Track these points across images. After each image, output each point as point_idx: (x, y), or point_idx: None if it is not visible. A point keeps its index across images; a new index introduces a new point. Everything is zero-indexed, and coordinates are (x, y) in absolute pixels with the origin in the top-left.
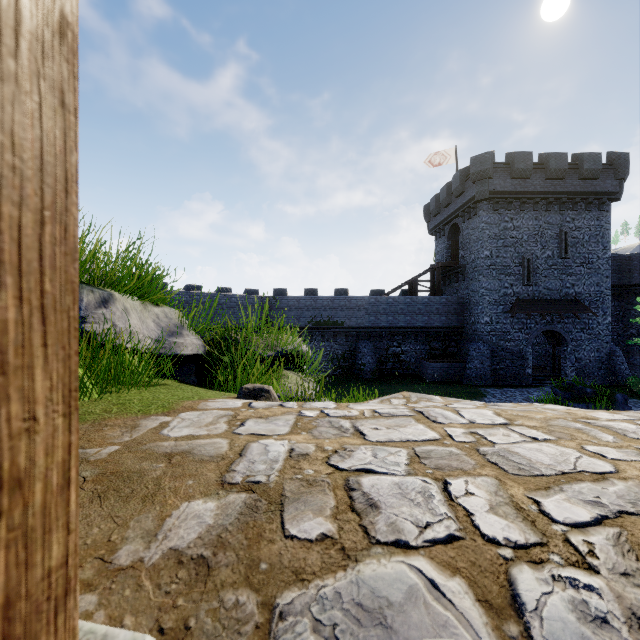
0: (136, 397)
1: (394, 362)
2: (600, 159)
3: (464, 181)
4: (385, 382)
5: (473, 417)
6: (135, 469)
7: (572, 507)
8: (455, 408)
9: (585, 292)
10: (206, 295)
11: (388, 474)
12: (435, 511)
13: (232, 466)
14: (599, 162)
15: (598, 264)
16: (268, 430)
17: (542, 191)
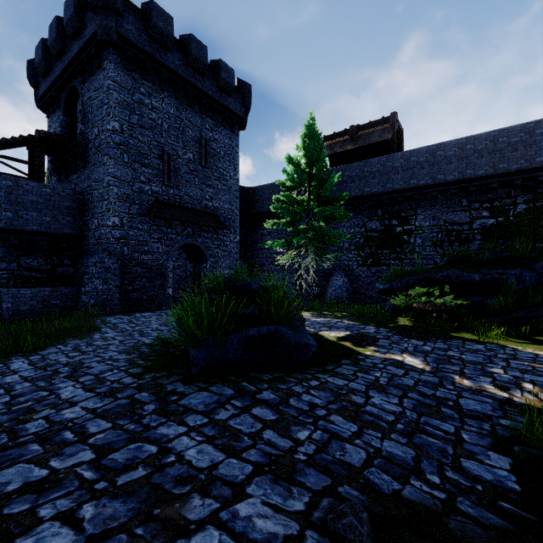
0: None
1: None
2: (233, 76)
3: (82, 12)
4: None
5: None
6: None
7: None
8: None
9: (221, 208)
10: None
11: None
12: None
13: None
14: (233, 78)
15: (231, 183)
16: None
17: (184, 77)
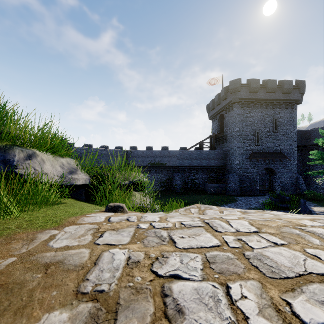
0: (42, 214)
1: (191, 183)
2: (292, 83)
3: (226, 93)
4: (187, 194)
5: (238, 227)
6: (19, 280)
7: (312, 308)
8: (227, 219)
9: (285, 149)
10: (94, 149)
11: (190, 280)
12: (222, 315)
13: (87, 275)
14: (291, 85)
15: (291, 135)
16: (116, 240)
17: (264, 98)
